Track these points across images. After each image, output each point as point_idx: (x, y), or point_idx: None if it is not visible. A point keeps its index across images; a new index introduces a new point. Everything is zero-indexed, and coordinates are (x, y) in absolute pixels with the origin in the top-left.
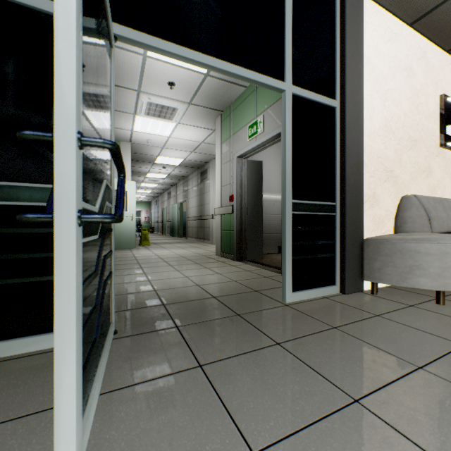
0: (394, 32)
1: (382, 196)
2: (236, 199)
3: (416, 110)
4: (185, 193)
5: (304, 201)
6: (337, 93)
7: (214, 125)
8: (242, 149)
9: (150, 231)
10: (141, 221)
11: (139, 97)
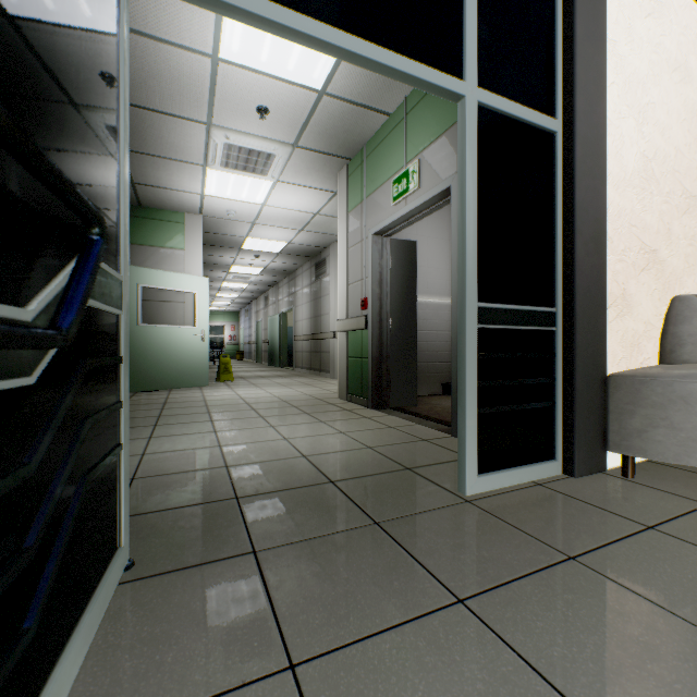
0: (659, 0)
1: (637, 297)
2: (372, 305)
3: (696, 144)
4: (291, 297)
5: (499, 304)
6: (559, 106)
7: (336, 183)
8: (383, 221)
9: (237, 358)
10: (225, 342)
11: (210, 135)
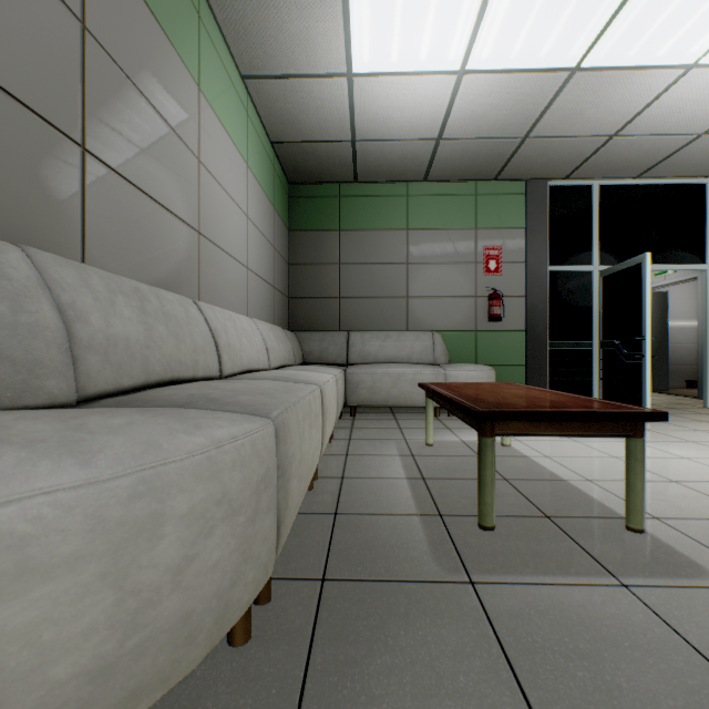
0: None
1: None
2: None
3: None
4: None
5: None
6: None
7: None
8: None
9: None
10: None
11: None
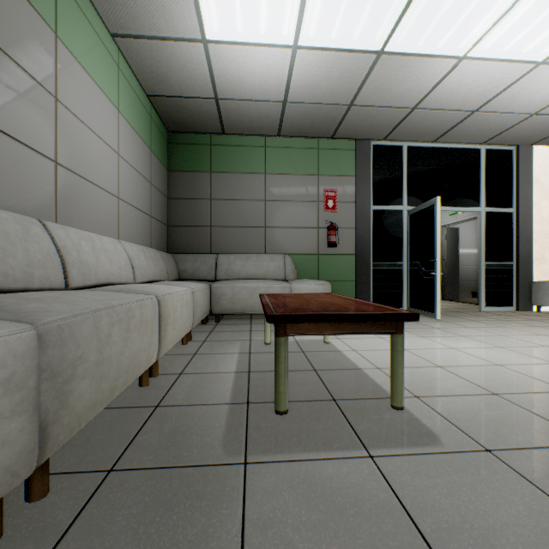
0: None
1: (548, 258)
2: None
3: None
4: None
5: (491, 263)
6: (514, 204)
7: None
8: (443, 222)
9: None
10: None
11: None
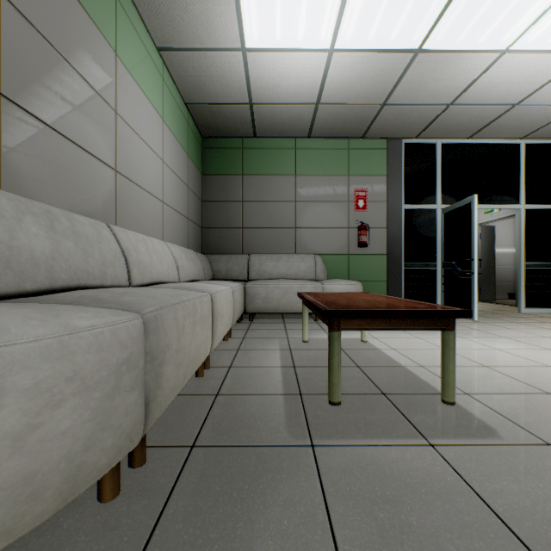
0: None
1: None
2: None
3: None
4: None
5: (532, 262)
6: None
7: None
8: (478, 221)
9: None
10: None
11: None
